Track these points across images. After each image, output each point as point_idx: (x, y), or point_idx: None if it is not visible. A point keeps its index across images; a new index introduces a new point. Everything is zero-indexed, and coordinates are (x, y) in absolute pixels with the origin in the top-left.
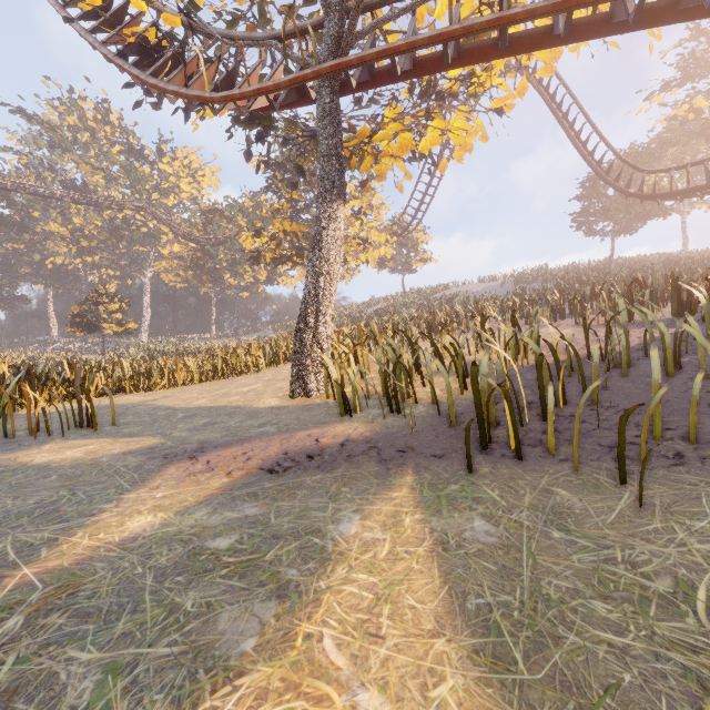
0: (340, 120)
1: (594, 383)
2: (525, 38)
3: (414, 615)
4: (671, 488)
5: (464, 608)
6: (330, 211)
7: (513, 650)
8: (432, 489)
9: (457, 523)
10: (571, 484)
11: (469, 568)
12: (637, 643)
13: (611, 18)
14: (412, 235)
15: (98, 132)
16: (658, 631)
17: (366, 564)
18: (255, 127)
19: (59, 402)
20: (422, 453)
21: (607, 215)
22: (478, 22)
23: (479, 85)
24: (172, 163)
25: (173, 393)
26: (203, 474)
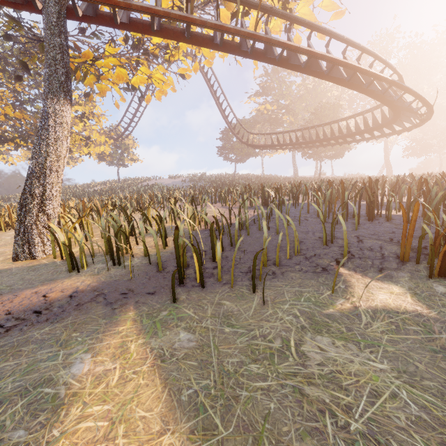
0: (66, 36)
1: (240, 239)
2: (199, 37)
3: (145, 423)
4: (273, 290)
5: (180, 401)
6: (57, 106)
7: (214, 419)
8: (149, 318)
9: (169, 338)
10: (231, 297)
11: (181, 369)
12: (273, 382)
13: (240, 47)
14: (125, 141)
15: None
16: (280, 371)
17: (100, 395)
18: None
19: None
20: (139, 292)
21: (233, 151)
22: (174, 13)
23: (172, 56)
24: None
25: None
26: None
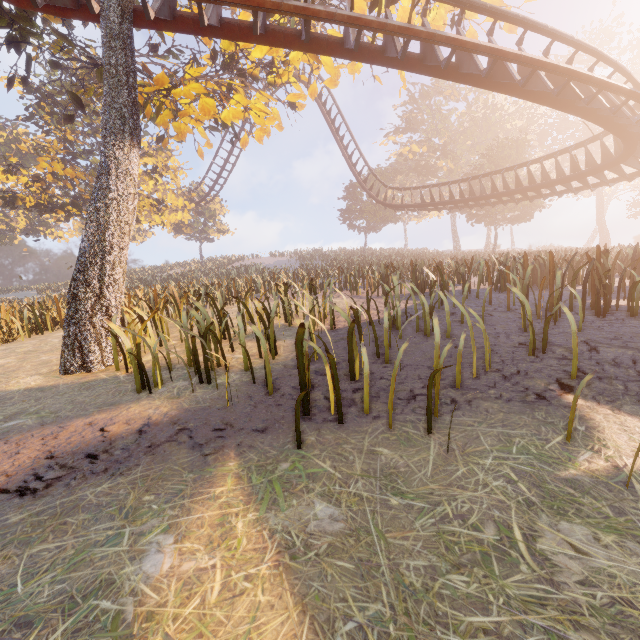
0: (133, 50)
1: (403, 345)
2: (323, 40)
3: None
4: (459, 431)
5: None
6: (119, 151)
7: None
8: (261, 474)
9: (298, 513)
10: (389, 441)
11: (326, 576)
12: (503, 618)
13: (384, 52)
14: (209, 206)
15: None
16: (510, 592)
17: (192, 622)
18: (5, 24)
19: None
20: (242, 428)
21: (363, 215)
22: (287, 3)
23: (278, 76)
24: None
25: None
26: None
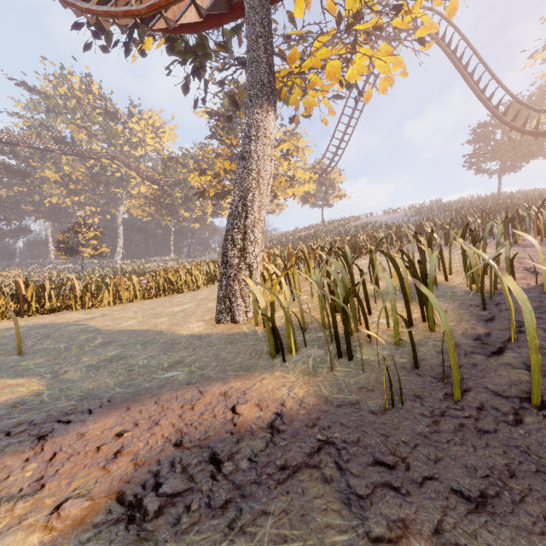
0: (270, 19)
1: None
2: None
3: None
4: None
5: None
6: (259, 117)
7: None
8: None
9: None
10: None
11: None
12: None
13: None
14: (329, 176)
15: (83, 100)
16: None
17: None
18: (190, 57)
19: (2, 320)
20: (429, 477)
21: (495, 156)
22: None
23: (406, 13)
24: (139, 122)
25: (113, 310)
26: (13, 504)
